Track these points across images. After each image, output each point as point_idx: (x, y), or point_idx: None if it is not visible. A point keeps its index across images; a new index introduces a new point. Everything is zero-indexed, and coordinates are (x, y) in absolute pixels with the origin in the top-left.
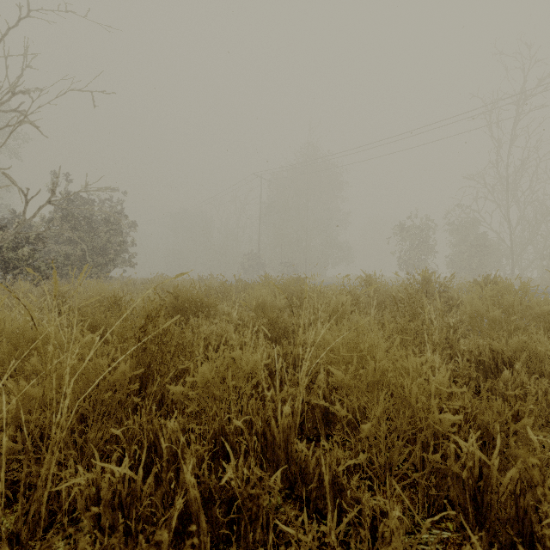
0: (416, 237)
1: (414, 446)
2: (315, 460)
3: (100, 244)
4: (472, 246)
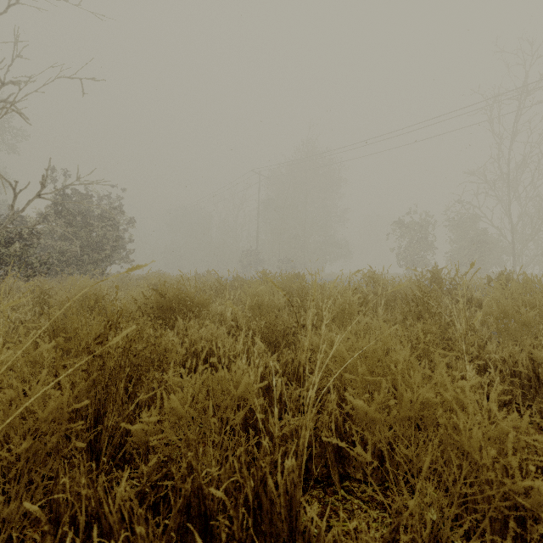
0: (415, 233)
1: (473, 515)
2: (332, 539)
3: (97, 240)
4: (472, 242)
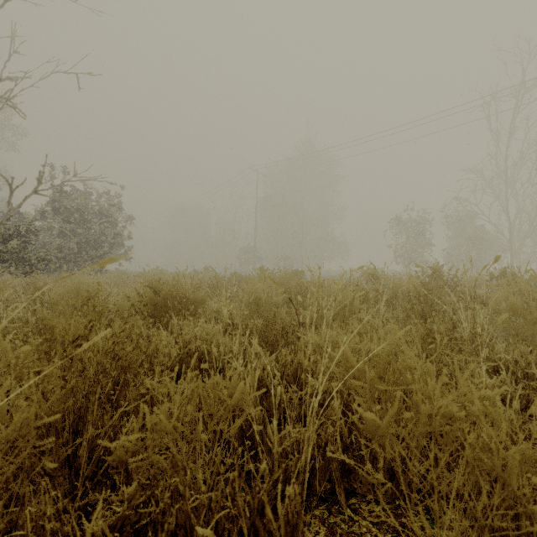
0: (412, 230)
1: None
2: None
3: (95, 237)
4: (470, 239)
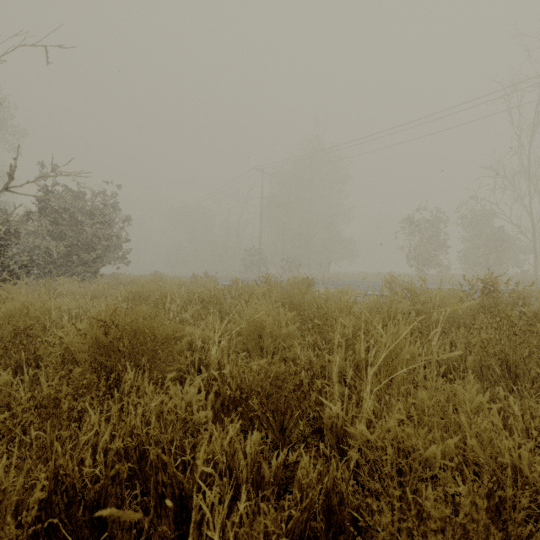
0: (426, 231)
1: None
2: None
3: (89, 239)
4: (489, 240)
